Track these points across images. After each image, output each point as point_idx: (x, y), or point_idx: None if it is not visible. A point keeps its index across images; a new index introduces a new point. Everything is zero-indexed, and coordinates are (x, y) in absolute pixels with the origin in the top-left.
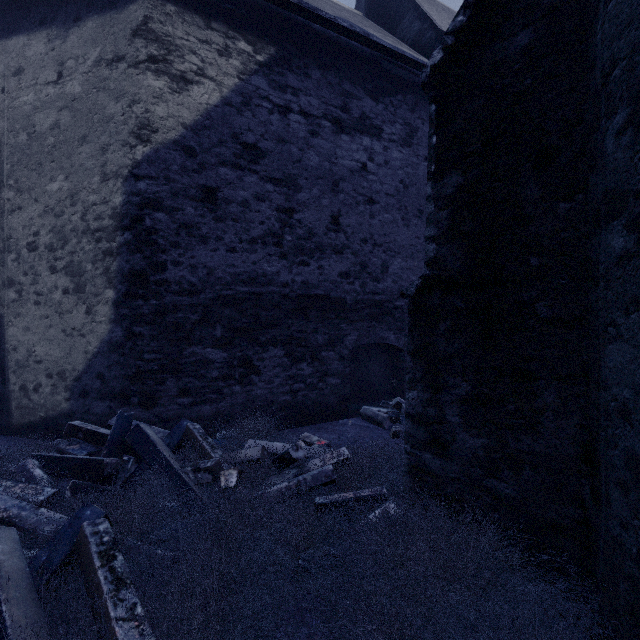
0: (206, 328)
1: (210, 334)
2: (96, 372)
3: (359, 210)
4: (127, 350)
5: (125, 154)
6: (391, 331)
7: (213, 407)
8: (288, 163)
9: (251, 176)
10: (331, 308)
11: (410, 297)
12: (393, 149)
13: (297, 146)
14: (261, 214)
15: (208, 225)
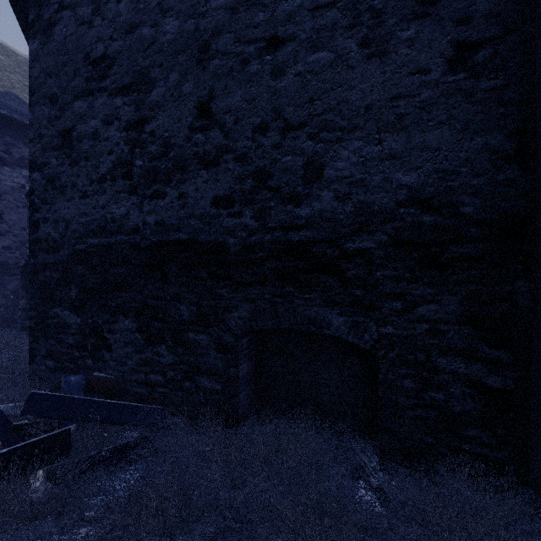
0: None
1: None
2: None
3: (19, 211)
4: None
5: None
6: None
7: None
8: None
9: None
10: None
11: (21, 267)
12: None
13: None
14: None
15: None
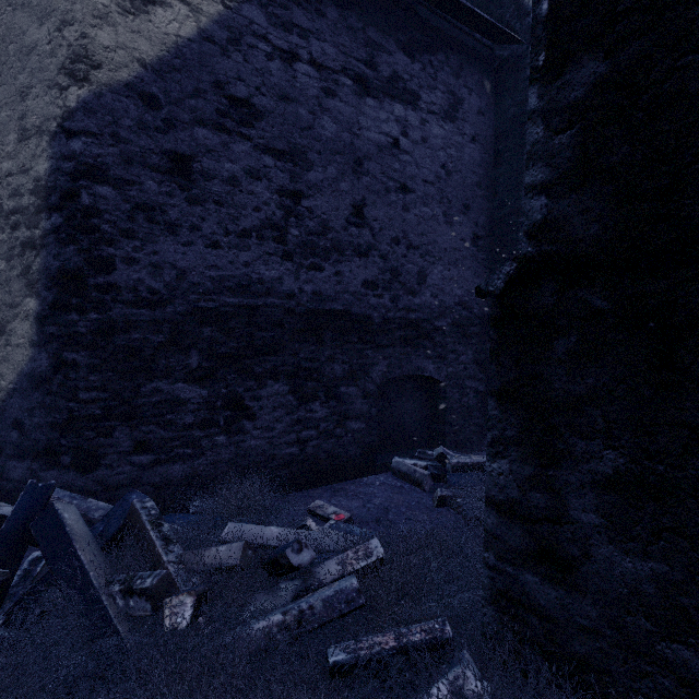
0: (175, 354)
1: (181, 363)
2: (12, 418)
3: (389, 200)
4: (55, 386)
5: (52, 100)
6: (430, 359)
7: (186, 466)
8: (294, 130)
9: (242, 143)
10: (352, 328)
11: (494, 296)
12: (433, 123)
13: (306, 107)
14: (256, 197)
15: (178, 208)
